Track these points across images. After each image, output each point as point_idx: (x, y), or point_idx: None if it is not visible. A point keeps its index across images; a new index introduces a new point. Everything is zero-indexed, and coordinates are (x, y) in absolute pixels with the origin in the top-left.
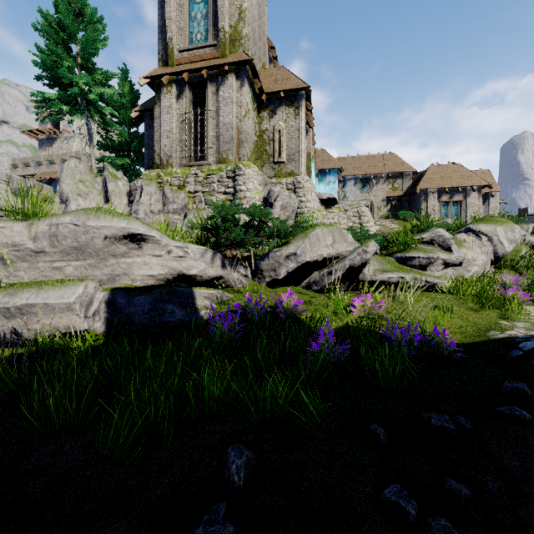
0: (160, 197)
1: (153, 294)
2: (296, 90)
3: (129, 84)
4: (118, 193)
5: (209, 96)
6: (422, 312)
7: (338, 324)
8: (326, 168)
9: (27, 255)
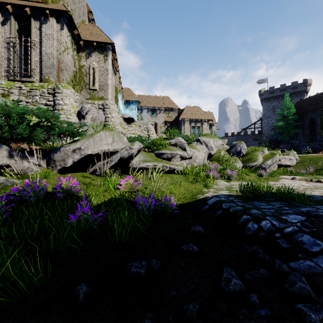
0: None
1: None
2: (105, 43)
3: None
4: None
5: (33, 29)
6: (165, 186)
7: (104, 198)
8: (130, 100)
9: None
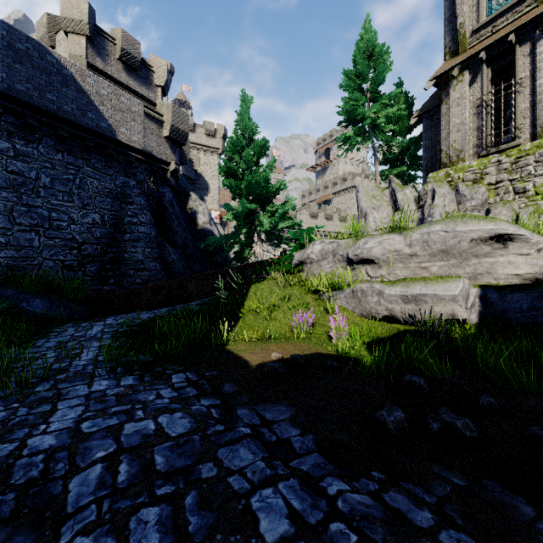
0: (452, 196)
1: (532, 292)
2: None
3: (404, 95)
4: (406, 200)
5: (518, 61)
6: None
7: None
8: None
9: (403, 258)
